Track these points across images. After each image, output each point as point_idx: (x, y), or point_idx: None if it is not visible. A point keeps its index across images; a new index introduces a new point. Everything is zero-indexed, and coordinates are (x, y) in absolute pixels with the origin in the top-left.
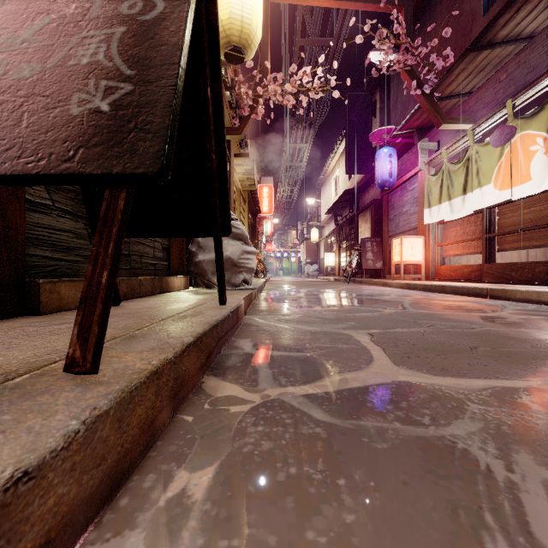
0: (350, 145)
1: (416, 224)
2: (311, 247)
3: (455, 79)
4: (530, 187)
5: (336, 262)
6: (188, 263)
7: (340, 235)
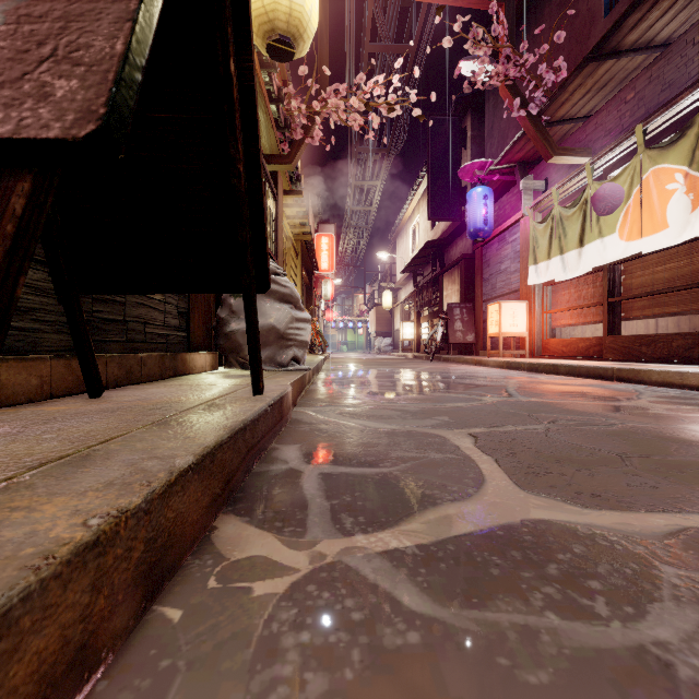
0: (434, 183)
1: (518, 286)
2: (383, 314)
3: (570, 97)
4: (666, 238)
5: (416, 334)
6: (217, 334)
7: (420, 299)
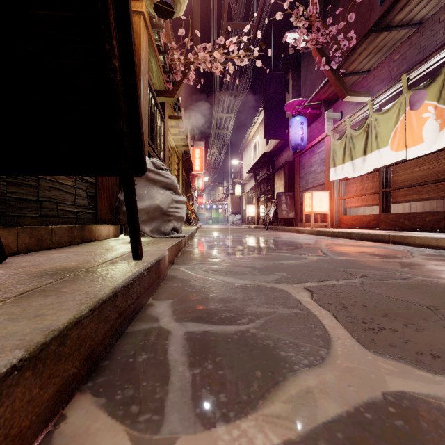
0: (268, 115)
1: (323, 181)
2: (235, 200)
3: (358, 57)
4: (422, 149)
5: (256, 212)
6: (118, 211)
7: (259, 190)
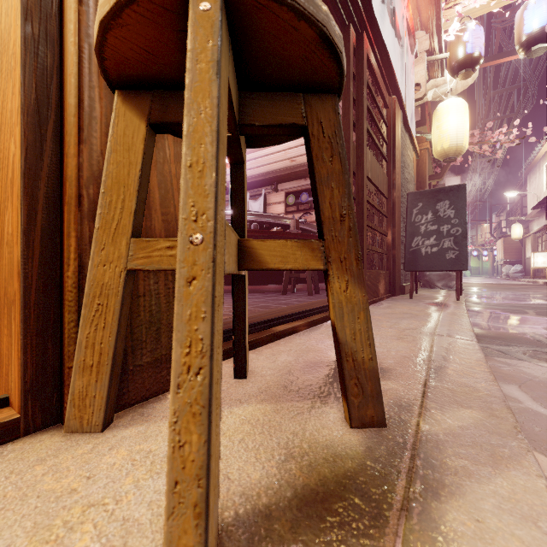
0: None
1: None
2: (511, 244)
3: None
4: None
5: None
6: (420, 275)
7: None
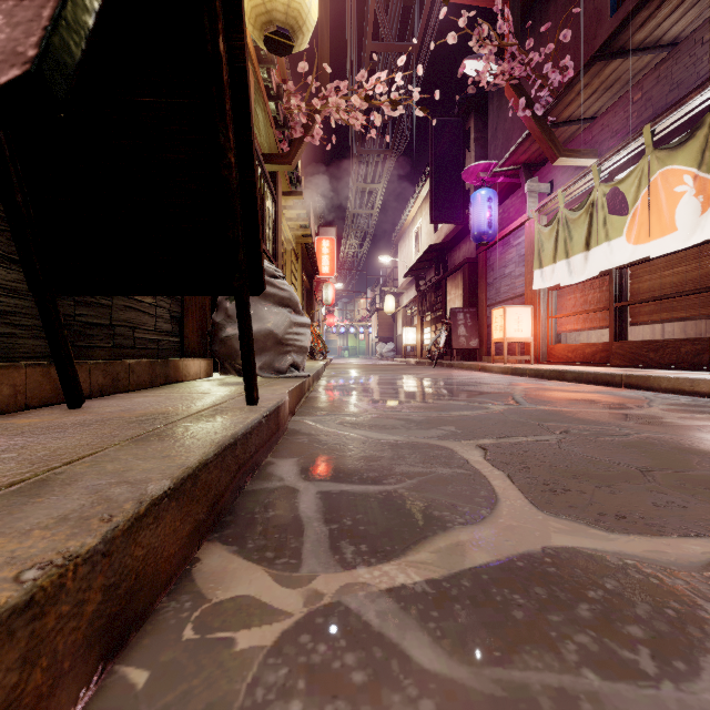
0: (437, 186)
1: (523, 290)
2: (385, 319)
3: (576, 98)
4: (675, 241)
5: (418, 339)
6: (212, 339)
7: (423, 304)
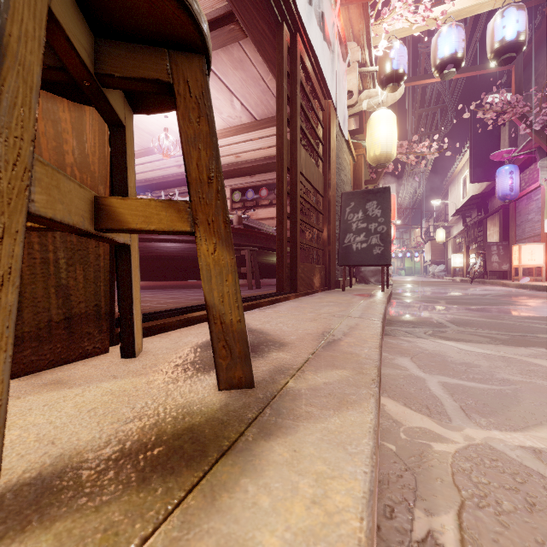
0: (475, 156)
1: (540, 231)
2: (436, 247)
3: None
4: None
5: (465, 263)
6: (356, 271)
7: (468, 236)
